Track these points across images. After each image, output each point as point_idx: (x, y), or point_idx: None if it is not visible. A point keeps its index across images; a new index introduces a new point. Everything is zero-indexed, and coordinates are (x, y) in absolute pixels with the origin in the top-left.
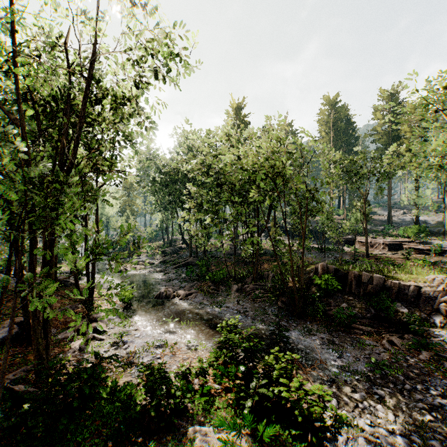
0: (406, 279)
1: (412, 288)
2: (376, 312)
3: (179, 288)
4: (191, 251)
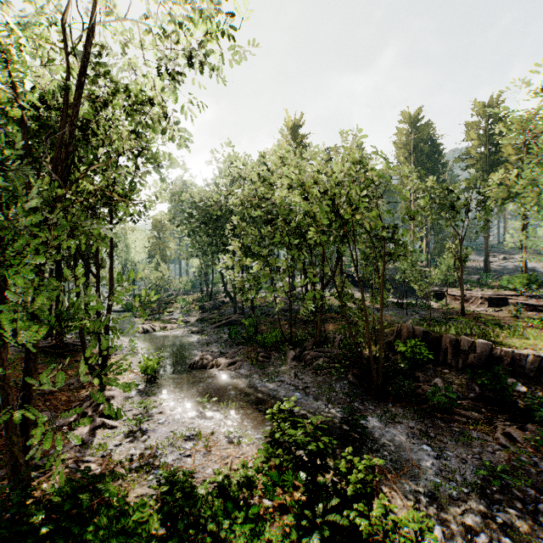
0: (521, 345)
1: (530, 359)
2: (481, 391)
3: (219, 355)
4: (235, 306)
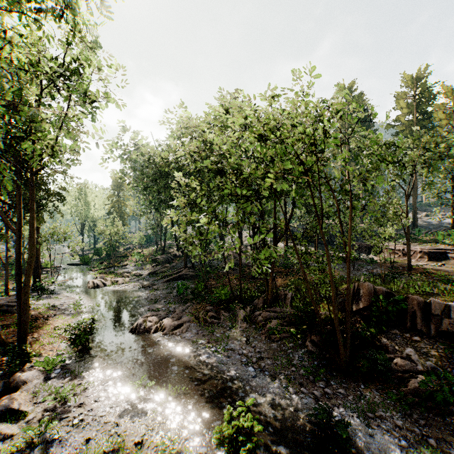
0: None
1: None
2: None
3: (166, 314)
4: (185, 260)
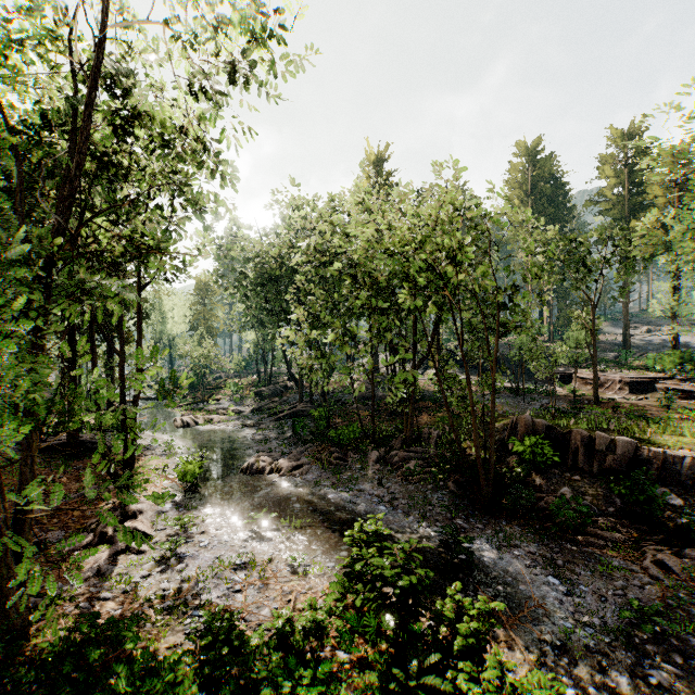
0: (674, 444)
1: (687, 462)
2: (624, 504)
3: (280, 456)
4: (301, 392)
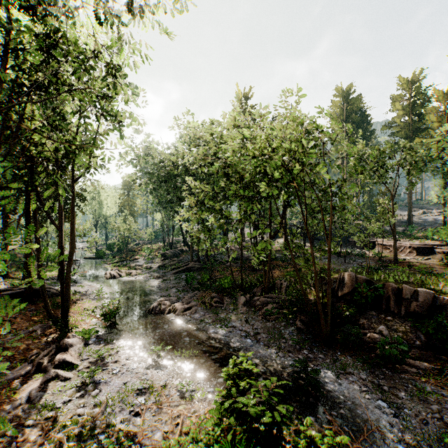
0: None
1: None
2: (427, 339)
3: (176, 300)
4: (192, 254)
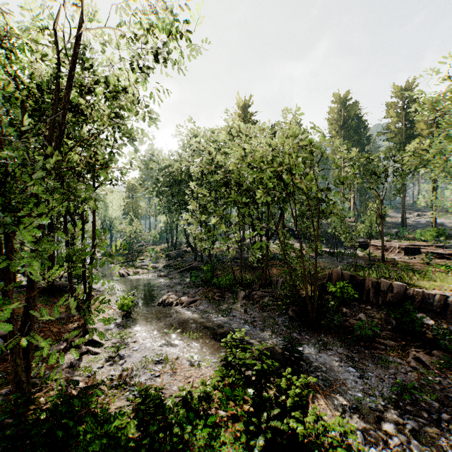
0: (430, 286)
1: (437, 298)
2: (397, 324)
3: (182, 295)
4: (195, 254)
